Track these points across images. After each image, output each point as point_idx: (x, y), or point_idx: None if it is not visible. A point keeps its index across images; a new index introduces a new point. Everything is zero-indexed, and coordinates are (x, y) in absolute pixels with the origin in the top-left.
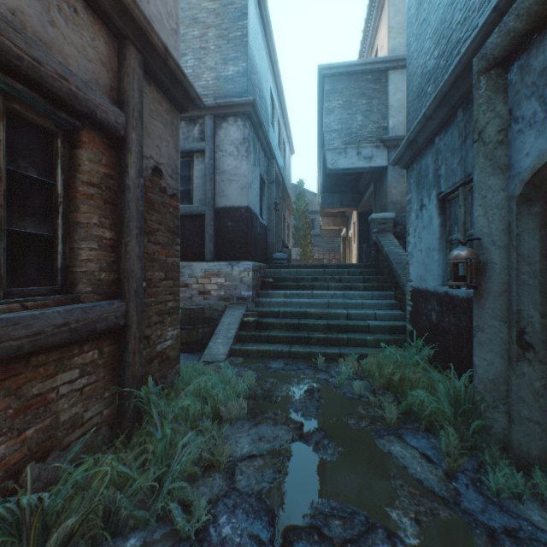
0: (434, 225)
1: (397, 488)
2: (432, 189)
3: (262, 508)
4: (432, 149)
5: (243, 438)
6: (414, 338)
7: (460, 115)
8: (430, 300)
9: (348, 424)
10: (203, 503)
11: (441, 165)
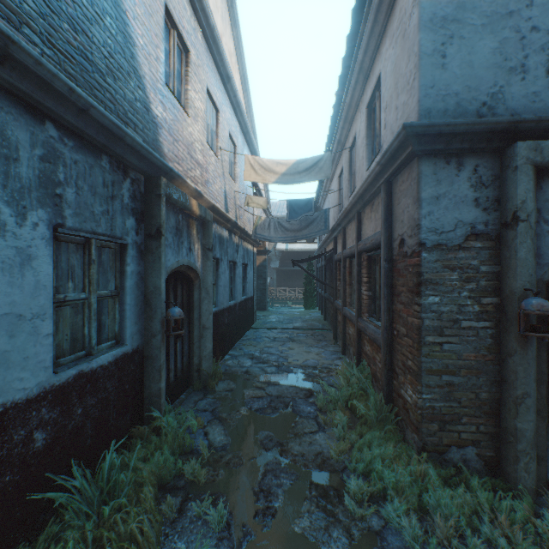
0: (45, 272)
1: (237, 420)
2: (38, 204)
3: (298, 412)
4: (38, 131)
5: (323, 441)
6: (55, 494)
7: (107, 163)
8: (27, 417)
9: (243, 454)
10: (319, 403)
11: (68, 185)
